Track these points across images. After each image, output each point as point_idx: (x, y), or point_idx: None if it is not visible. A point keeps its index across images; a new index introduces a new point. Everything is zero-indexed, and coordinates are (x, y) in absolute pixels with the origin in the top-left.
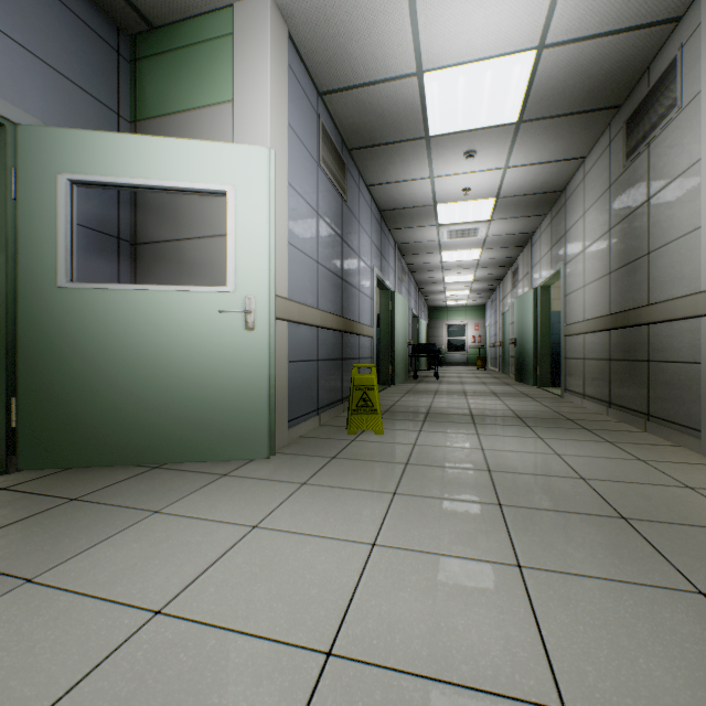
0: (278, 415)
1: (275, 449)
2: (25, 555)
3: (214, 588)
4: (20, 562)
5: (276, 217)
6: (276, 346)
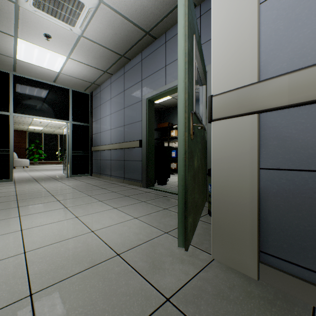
0: (229, 227)
1: (185, 244)
2: (129, 207)
3: (72, 222)
4: (126, 207)
5: (224, 7)
6: (224, 149)
